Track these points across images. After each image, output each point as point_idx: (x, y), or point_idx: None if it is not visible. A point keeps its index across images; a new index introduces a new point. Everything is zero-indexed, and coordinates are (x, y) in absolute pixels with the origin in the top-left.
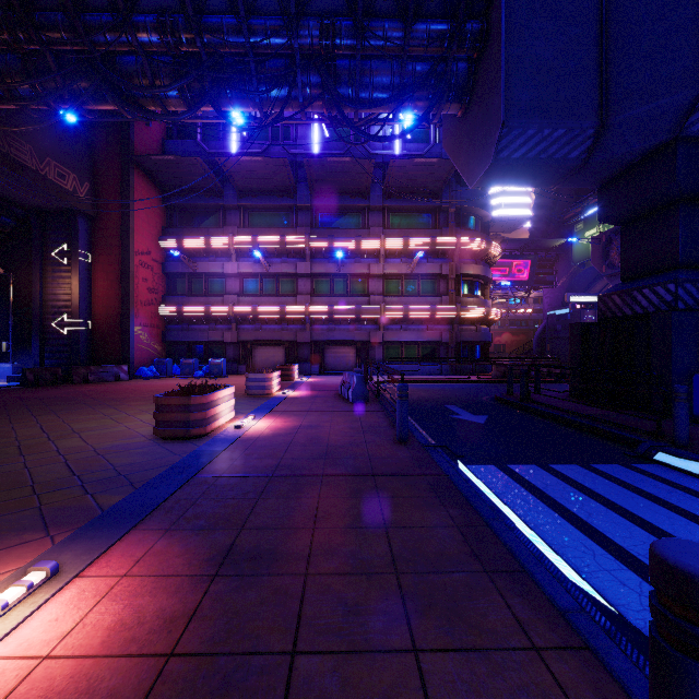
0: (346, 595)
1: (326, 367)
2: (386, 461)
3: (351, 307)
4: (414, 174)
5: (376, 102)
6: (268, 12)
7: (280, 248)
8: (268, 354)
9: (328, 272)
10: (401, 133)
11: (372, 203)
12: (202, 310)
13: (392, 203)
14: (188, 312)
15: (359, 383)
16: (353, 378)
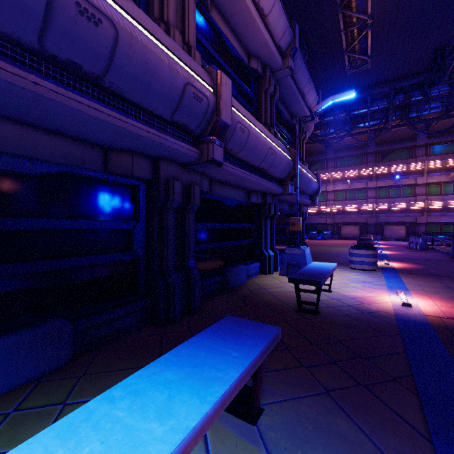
0: (449, 267)
1: (384, 237)
2: (449, 260)
3: (402, 203)
4: (451, 123)
5: (432, 119)
6: (377, 97)
7: (357, 176)
8: (349, 229)
9: (386, 185)
10: (447, 129)
11: (418, 143)
12: (316, 209)
13: (433, 141)
14: (309, 210)
15: (423, 242)
16: (419, 239)
